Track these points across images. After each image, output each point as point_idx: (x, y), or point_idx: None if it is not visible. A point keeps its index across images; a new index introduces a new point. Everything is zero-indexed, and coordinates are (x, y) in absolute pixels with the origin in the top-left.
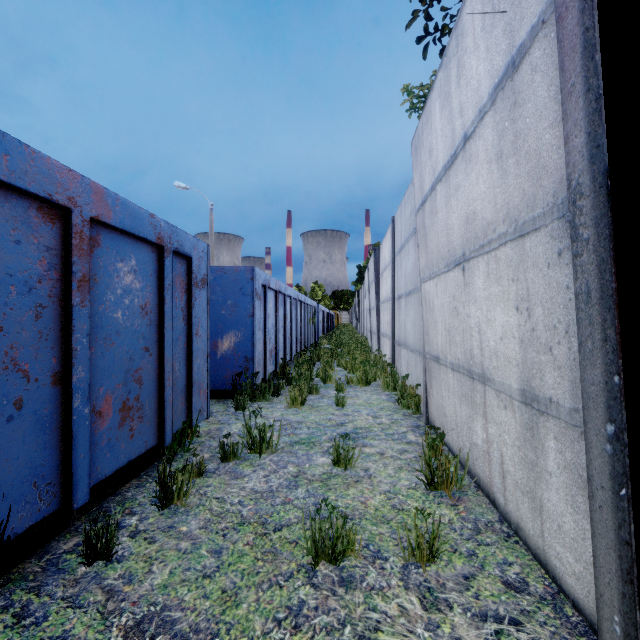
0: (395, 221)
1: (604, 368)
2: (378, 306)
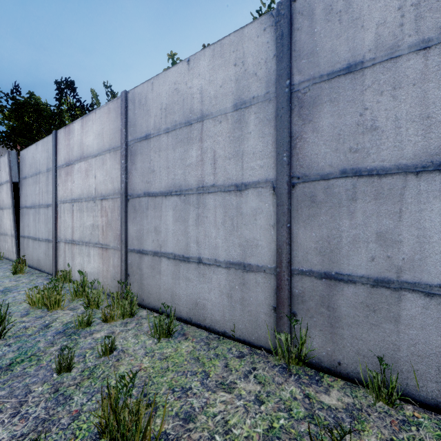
0: None
1: (15, 228)
2: None
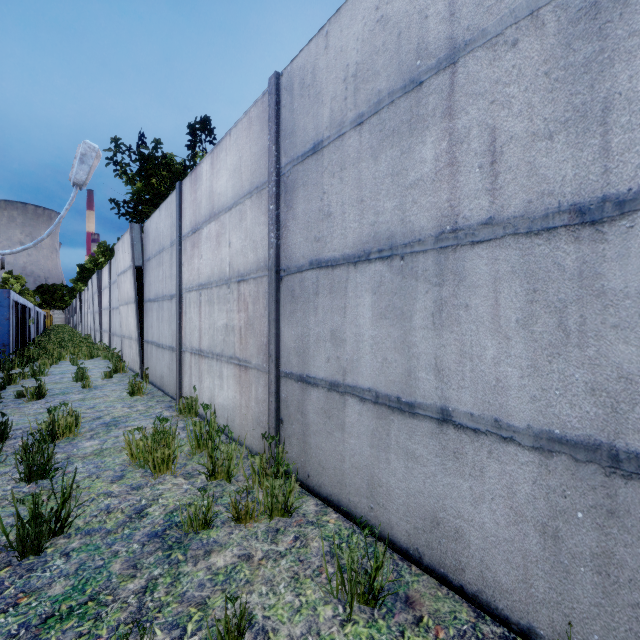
0: (111, 264)
1: (138, 329)
2: (101, 311)
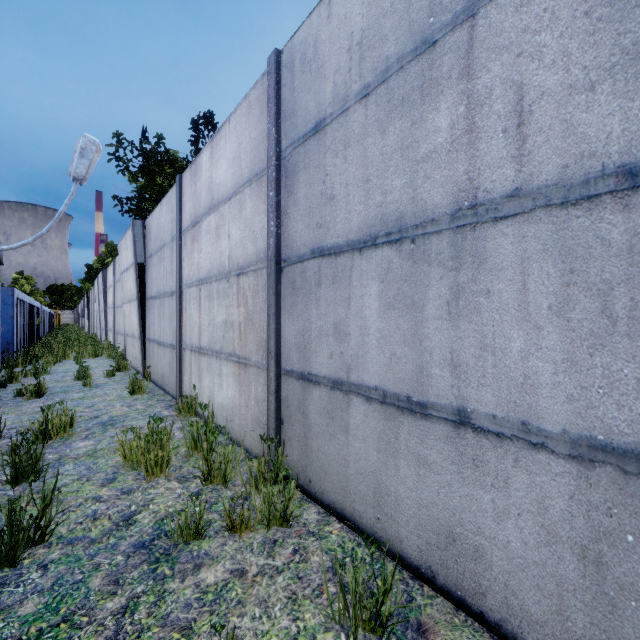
0: (116, 262)
1: (140, 327)
2: (106, 310)
